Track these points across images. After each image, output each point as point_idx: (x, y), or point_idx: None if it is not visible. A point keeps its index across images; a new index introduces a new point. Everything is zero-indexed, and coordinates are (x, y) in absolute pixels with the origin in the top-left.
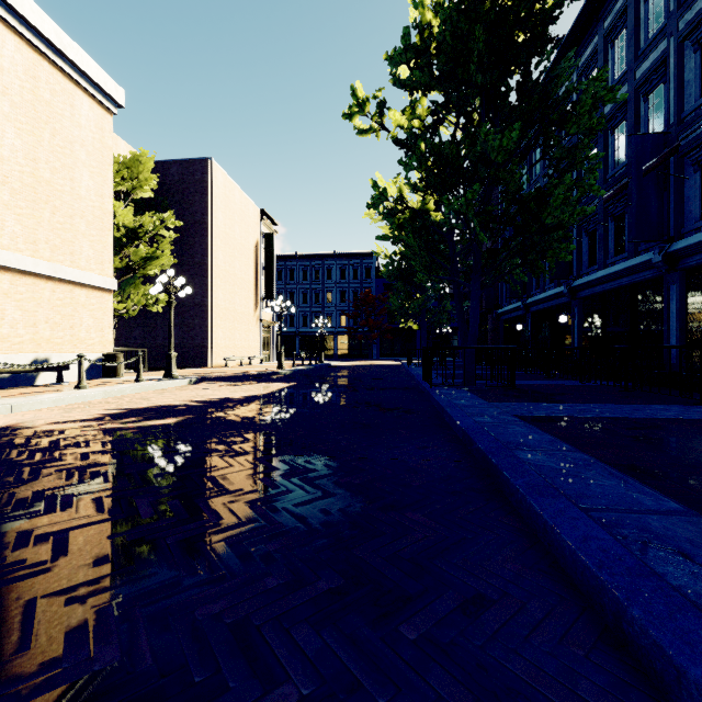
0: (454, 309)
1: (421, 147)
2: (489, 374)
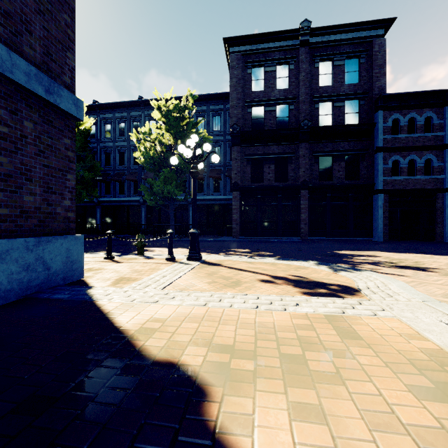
0: None
1: None
2: None
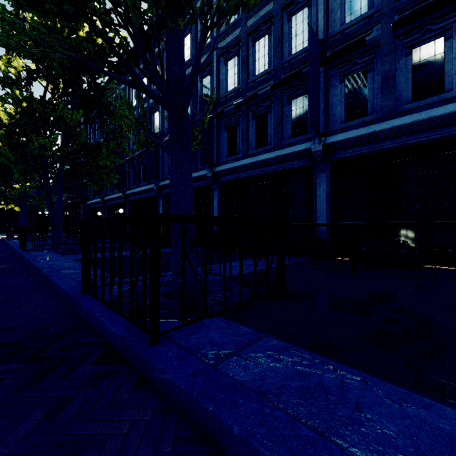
0: (55, 198)
1: (16, 92)
2: (76, 242)
